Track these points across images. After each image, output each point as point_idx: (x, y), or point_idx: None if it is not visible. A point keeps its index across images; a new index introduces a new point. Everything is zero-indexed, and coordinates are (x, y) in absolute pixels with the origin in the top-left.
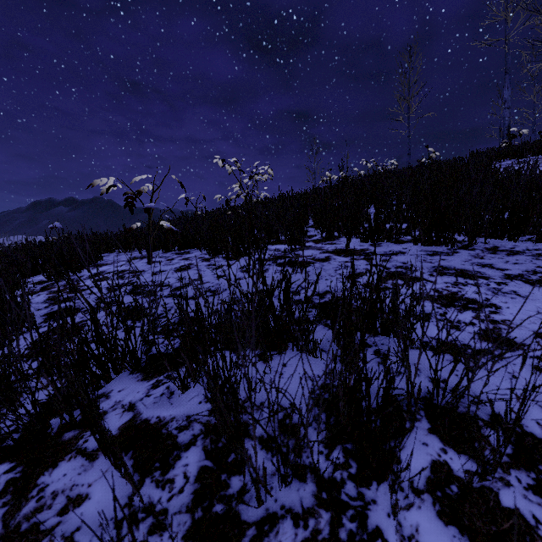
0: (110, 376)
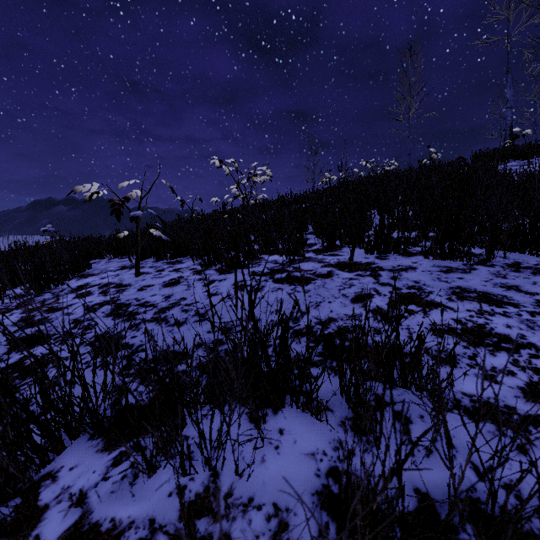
0: (63, 444)
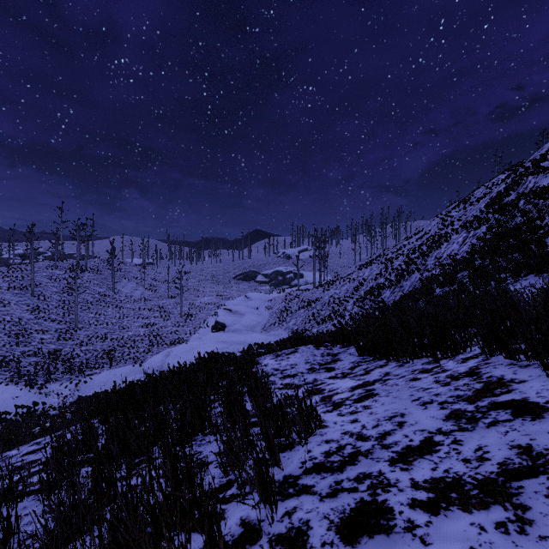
0: None
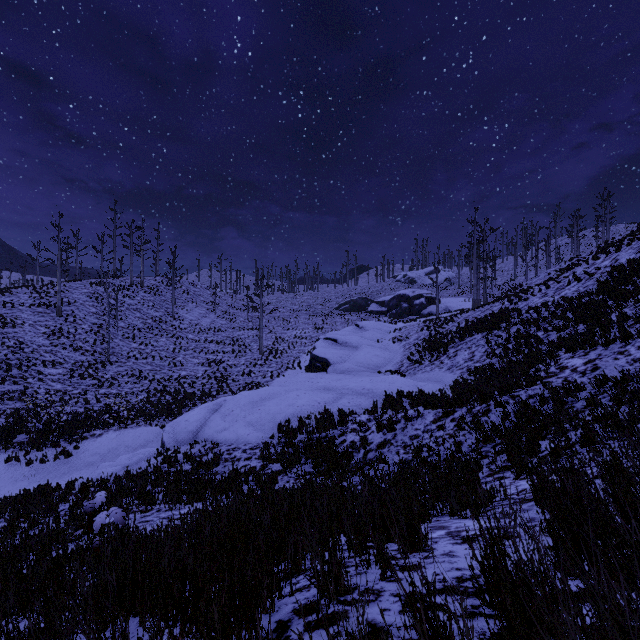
0: None
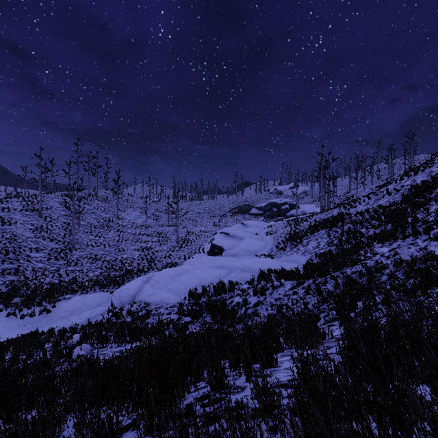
0: None
